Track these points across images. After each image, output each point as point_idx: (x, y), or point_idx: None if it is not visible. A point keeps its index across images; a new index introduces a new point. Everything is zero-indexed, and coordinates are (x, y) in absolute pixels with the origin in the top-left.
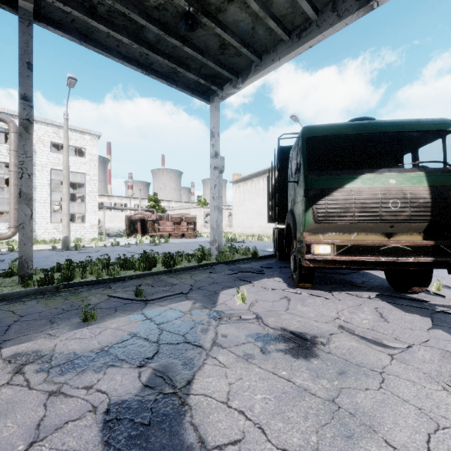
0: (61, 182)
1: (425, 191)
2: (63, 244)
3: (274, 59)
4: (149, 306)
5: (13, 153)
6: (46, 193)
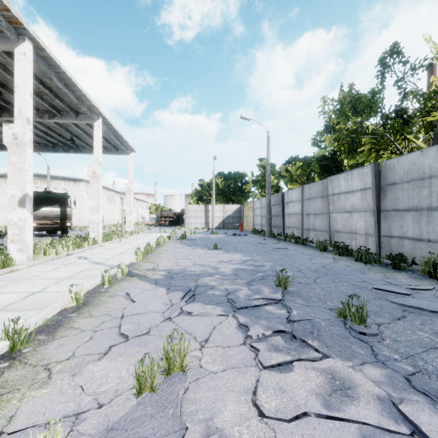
0: None
1: (59, 212)
2: None
3: None
4: None
5: None
6: None
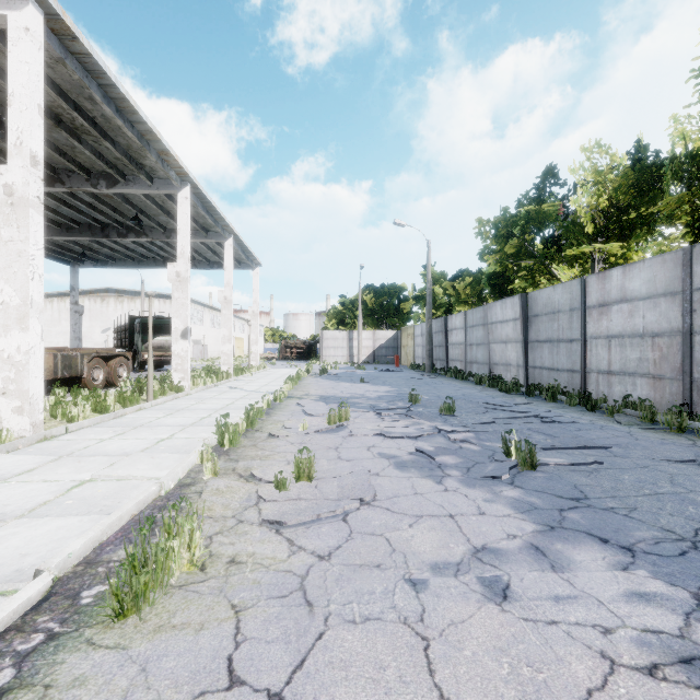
0: None
1: None
2: None
3: (125, 266)
4: None
5: None
6: None
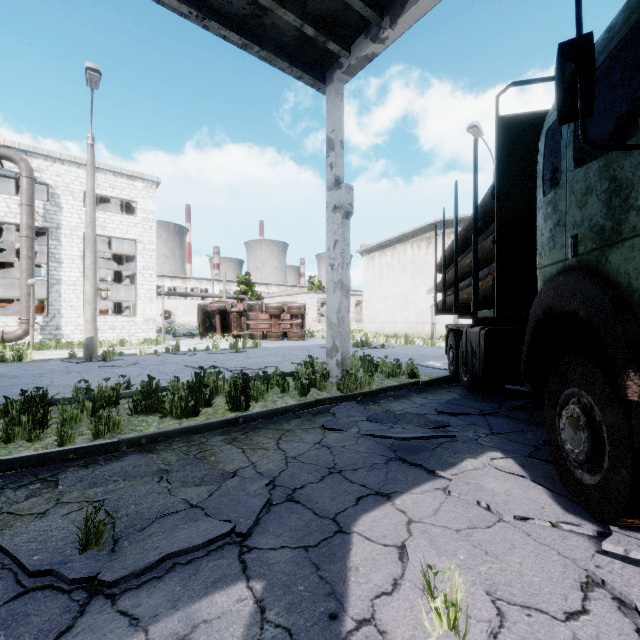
0: (113, 258)
1: None
2: (85, 351)
3: None
4: (83, 630)
5: (26, 208)
6: (77, 270)
